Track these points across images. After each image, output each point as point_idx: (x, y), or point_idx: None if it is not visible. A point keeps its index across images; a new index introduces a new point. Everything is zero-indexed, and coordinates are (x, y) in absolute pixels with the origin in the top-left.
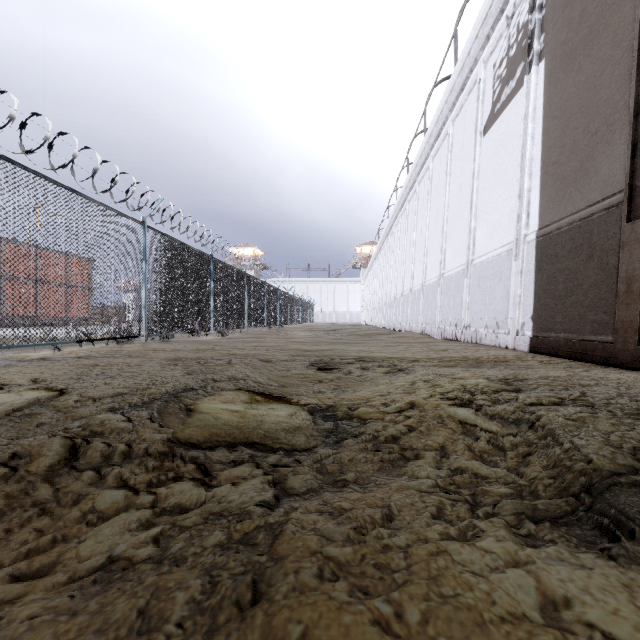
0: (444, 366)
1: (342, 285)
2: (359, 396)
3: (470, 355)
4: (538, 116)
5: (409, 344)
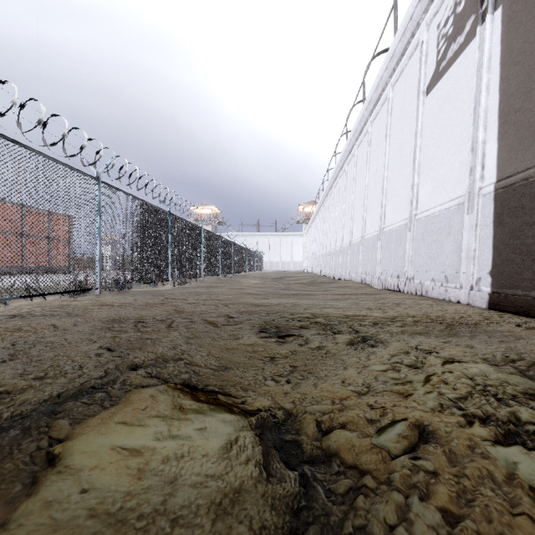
0: (414, 333)
1: (287, 238)
2: (326, 392)
3: (430, 314)
4: (494, 65)
5: (356, 296)
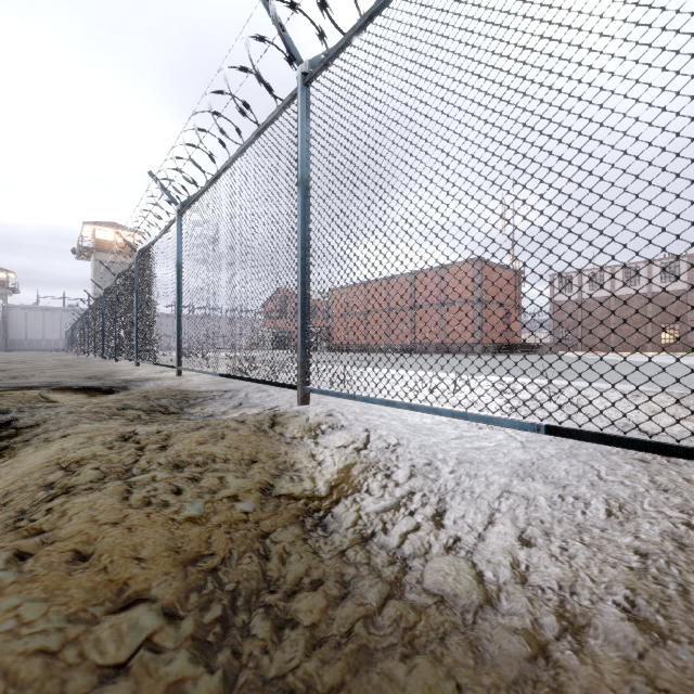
0: None
1: None
2: None
3: None
4: None
5: None
